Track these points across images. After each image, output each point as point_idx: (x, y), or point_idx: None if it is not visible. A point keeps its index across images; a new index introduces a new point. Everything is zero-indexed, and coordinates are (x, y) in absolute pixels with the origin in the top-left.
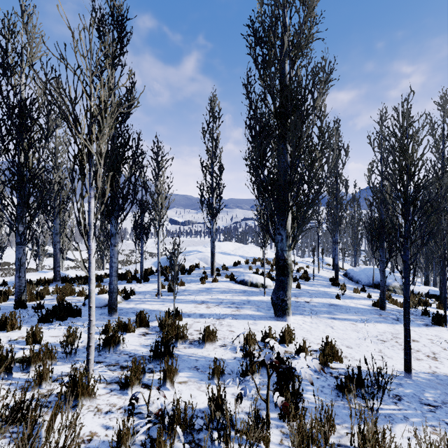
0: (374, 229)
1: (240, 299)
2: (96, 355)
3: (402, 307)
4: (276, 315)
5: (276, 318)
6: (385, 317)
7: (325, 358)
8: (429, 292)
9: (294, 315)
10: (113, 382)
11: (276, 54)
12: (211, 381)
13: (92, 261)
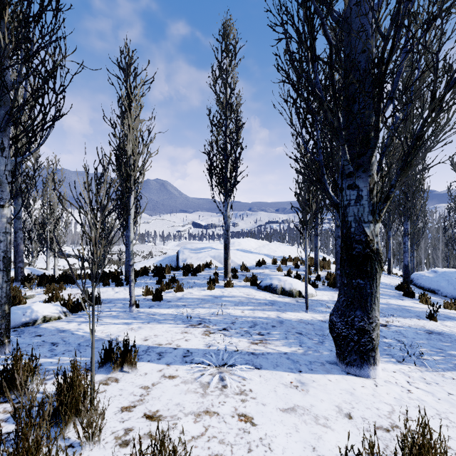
0: None
1: (266, 316)
2: None
3: None
4: (344, 360)
5: (345, 366)
6: None
7: None
8: None
9: None
10: None
11: None
12: None
13: None
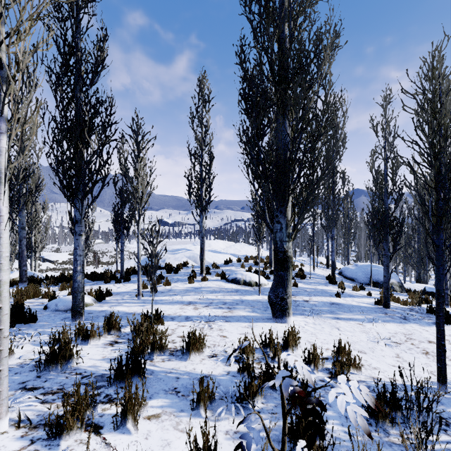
0: (377, 220)
1: (232, 299)
2: (32, 378)
3: (405, 305)
4: (274, 316)
5: (275, 319)
6: (391, 316)
7: (342, 368)
8: (425, 290)
9: (294, 315)
10: (41, 424)
11: (275, 11)
12: (196, 411)
13: (1, 234)
